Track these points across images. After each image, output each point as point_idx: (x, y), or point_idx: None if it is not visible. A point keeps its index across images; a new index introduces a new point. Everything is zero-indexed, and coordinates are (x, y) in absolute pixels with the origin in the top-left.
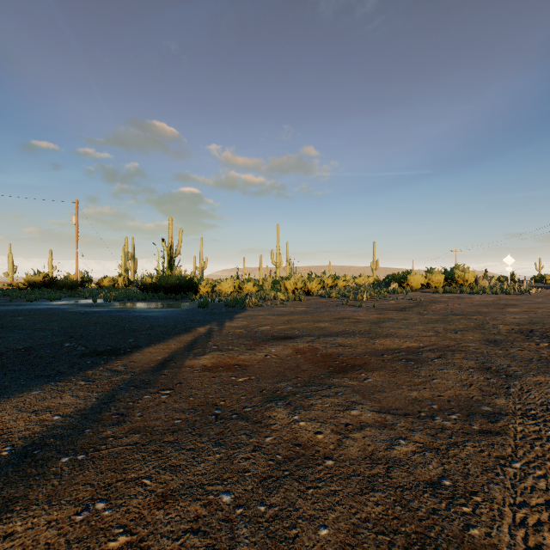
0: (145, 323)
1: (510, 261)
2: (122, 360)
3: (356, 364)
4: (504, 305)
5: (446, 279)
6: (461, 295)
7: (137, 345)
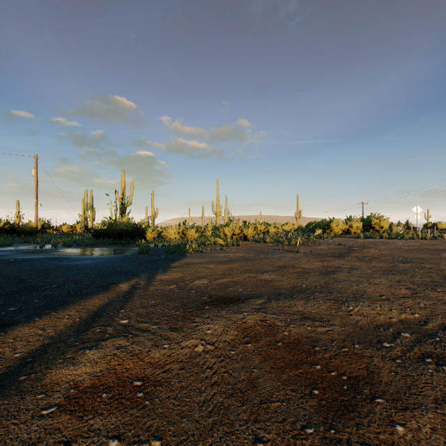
0: (61, 277)
1: (419, 210)
2: None
3: (355, 375)
4: (434, 250)
5: (363, 226)
6: (381, 240)
7: (11, 321)
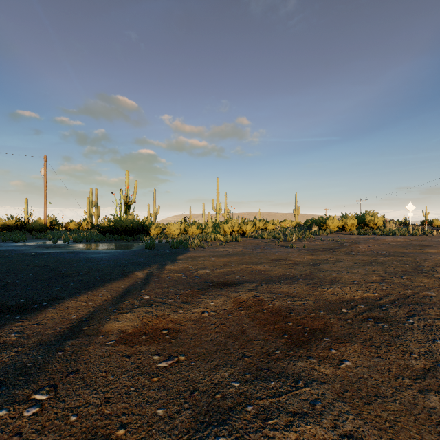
0: (84, 266)
1: (412, 208)
2: (25, 321)
3: (315, 328)
4: (419, 246)
5: (358, 223)
6: (374, 236)
7: (59, 297)
